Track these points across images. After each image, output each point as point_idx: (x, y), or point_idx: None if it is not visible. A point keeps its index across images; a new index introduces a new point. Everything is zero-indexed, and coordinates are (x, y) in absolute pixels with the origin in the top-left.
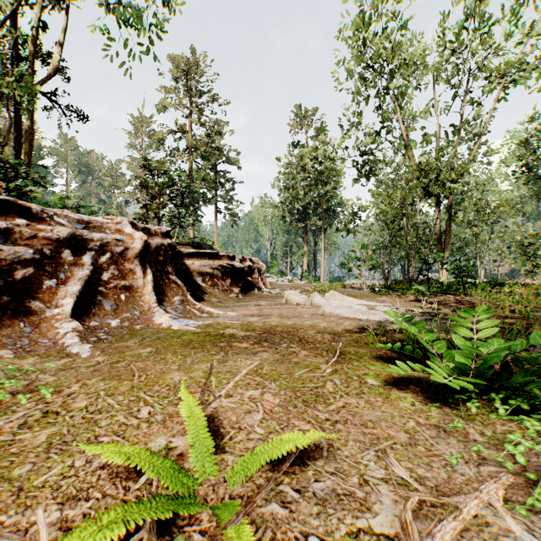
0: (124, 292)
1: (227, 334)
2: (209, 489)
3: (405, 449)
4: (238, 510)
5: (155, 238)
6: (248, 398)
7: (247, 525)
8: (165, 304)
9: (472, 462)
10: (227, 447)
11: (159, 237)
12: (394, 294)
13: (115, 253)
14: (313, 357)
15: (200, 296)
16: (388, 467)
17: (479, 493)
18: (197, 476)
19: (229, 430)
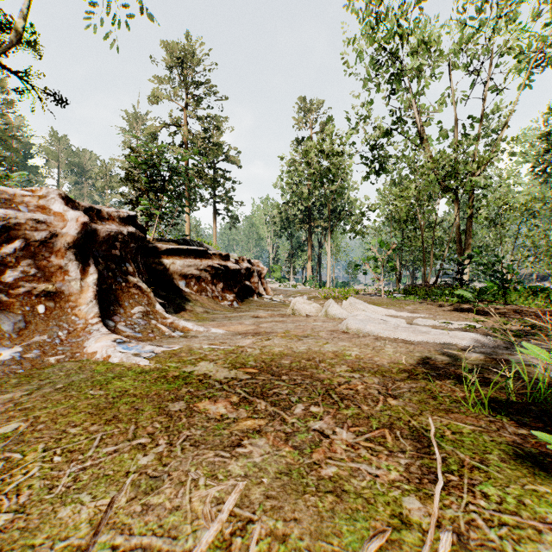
0: (45, 302)
1: (196, 375)
2: None
3: None
4: None
5: (109, 224)
6: None
7: None
8: (116, 319)
9: None
10: None
11: (115, 223)
12: (420, 301)
13: (33, 240)
14: (368, 453)
15: (181, 304)
16: None
17: None
18: None
19: None
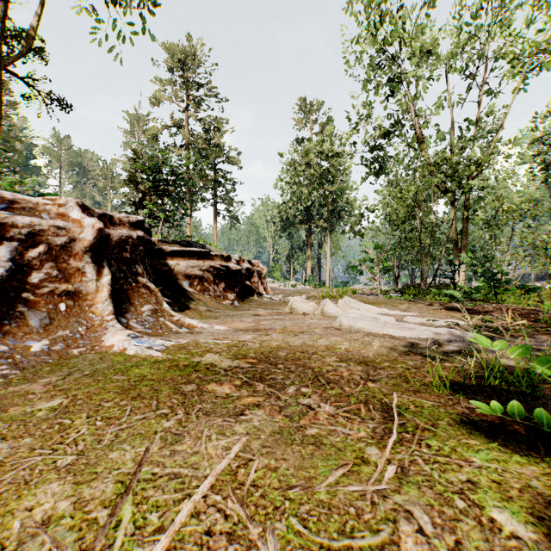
0: (66, 300)
1: (204, 364)
2: None
3: None
4: None
5: (120, 229)
6: None
7: None
8: (128, 316)
9: None
10: None
11: (125, 228)
12: (414, 301)
13: (54, 245)
14: (345, 420)
15: (185, 303)
16: None
17: None
18: None
19: None
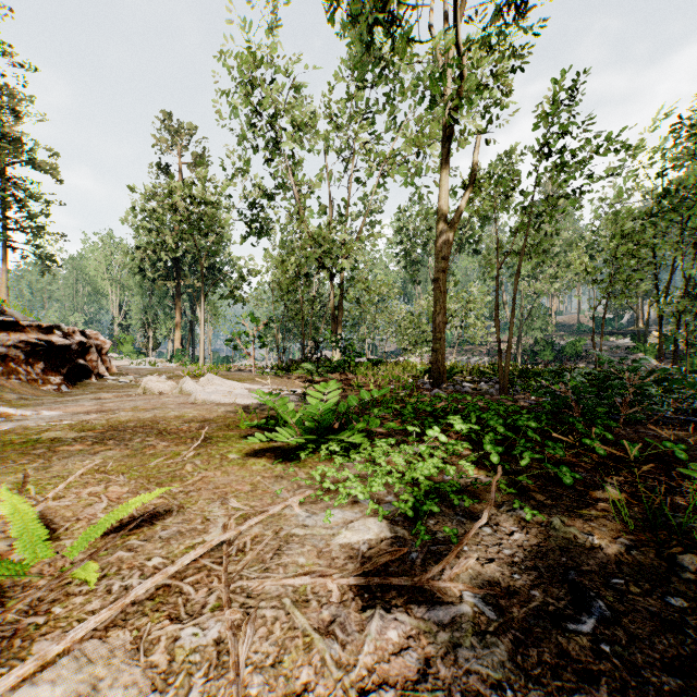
0: None
1: (47, 438)
2: (44, 566)
3: (247, 494)
4: (83, 559)
5: None
6: (88, 494)
7: (93, 562)
8: None
9: (293, 490)
10: (63, 536)
11: None
12: (284, 376)
13: None
14: (174, 446)
15: None
16: (229, 508)
17: (286, 502)
18: (27, 562)
19: (64, 524)
